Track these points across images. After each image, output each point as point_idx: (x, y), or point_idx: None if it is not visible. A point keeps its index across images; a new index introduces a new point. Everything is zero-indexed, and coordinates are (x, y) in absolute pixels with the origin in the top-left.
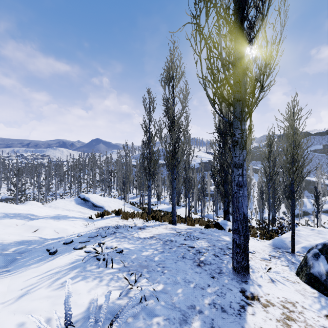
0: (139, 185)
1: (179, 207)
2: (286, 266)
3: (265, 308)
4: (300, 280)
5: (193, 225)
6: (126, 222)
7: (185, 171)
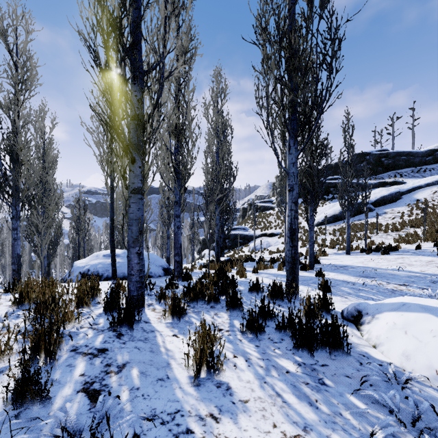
0: None
1: None
2: None
3: None
4: None
5: None
6: None
7: None
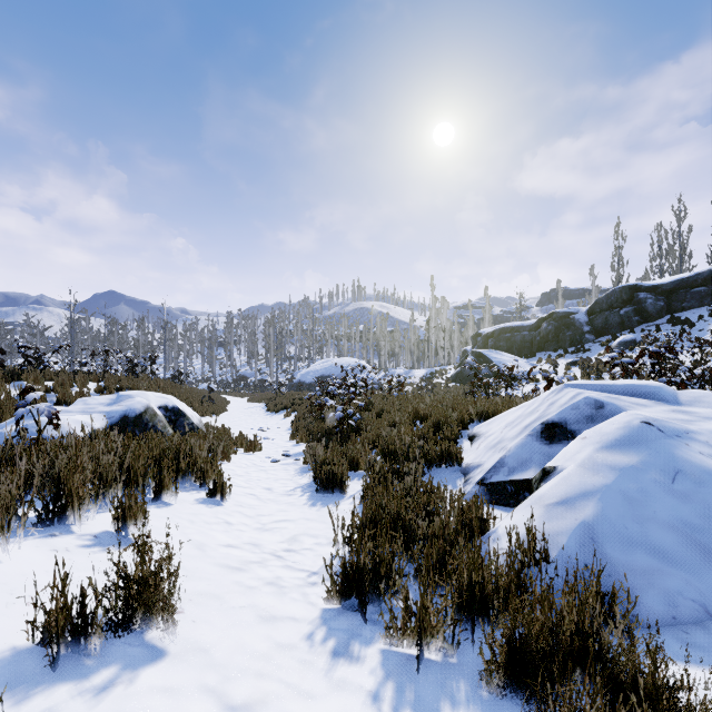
0: None
1: None
2: None
3: None
4: None
5: None
6: None
7: None
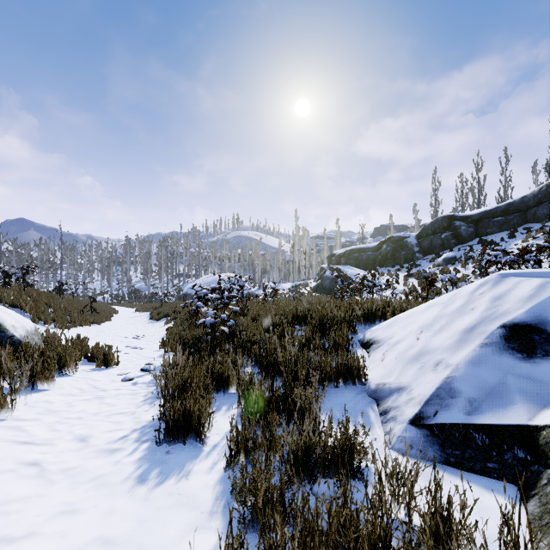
0: None
1: None
2: None
3: None
4: None
5: None
6: None
7: None
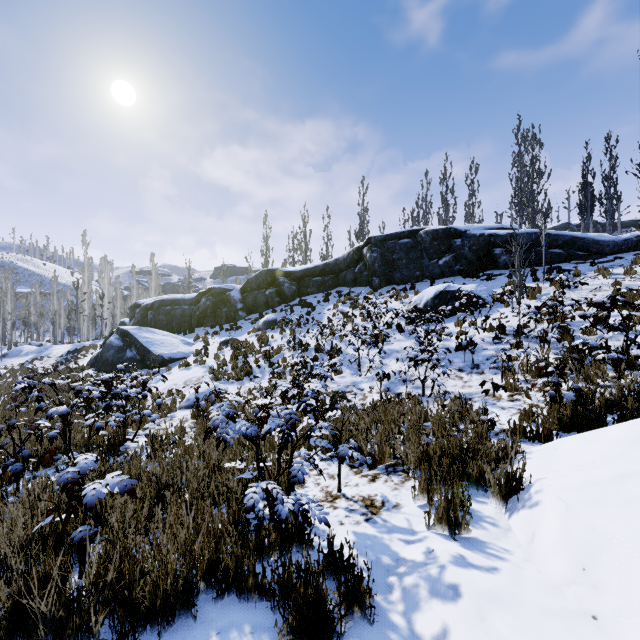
0: None
1: None
2: None
3: None
4: None
5: None
6: None
7: None
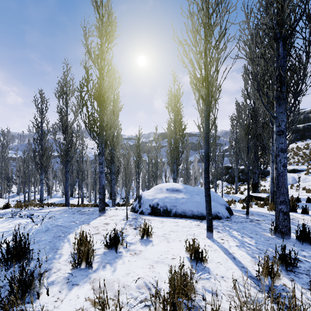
0: (23, 181)
1: (73, 198)
2: (129, 210)
3: (105, 216)
4: (129, 211)
5: (85, 206)
6: (22, 209)
7: (78, 164)
